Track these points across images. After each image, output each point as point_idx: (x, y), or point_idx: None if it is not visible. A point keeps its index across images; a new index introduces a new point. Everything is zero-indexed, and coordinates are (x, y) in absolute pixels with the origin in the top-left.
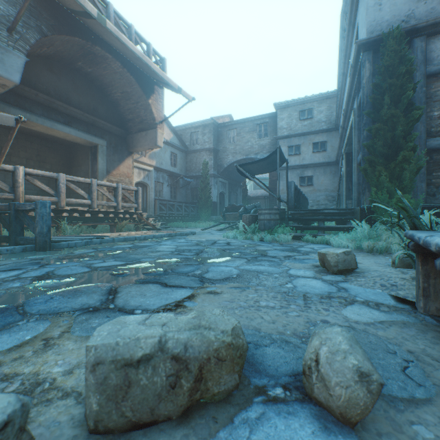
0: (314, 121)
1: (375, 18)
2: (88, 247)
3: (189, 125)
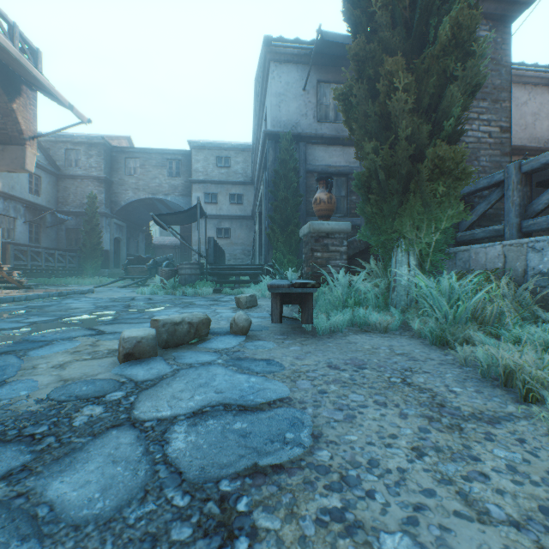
0: (232, 171)
1: (277, 116)
2: None
3: (63, 137)
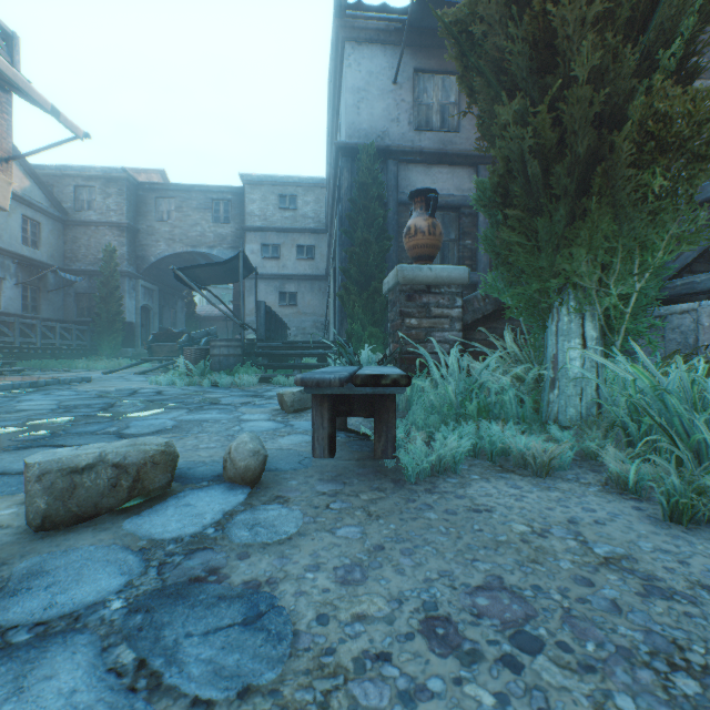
0: (299, 214)
1: (354, 122)
2: None
3: (72, 170)
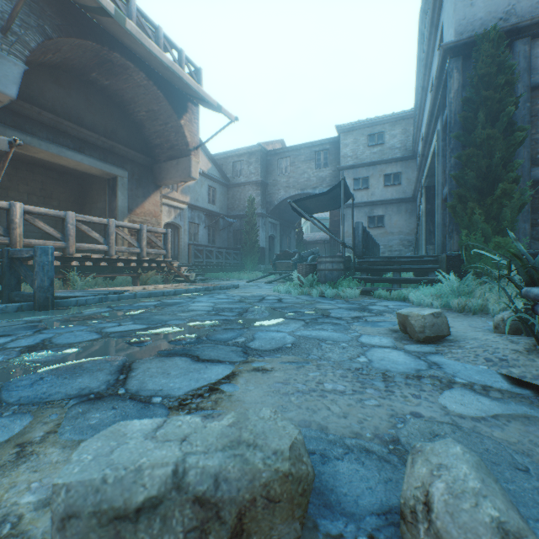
0: (386, 147)
1: (466, 16)
2: (102, 304)
3: (231, 153)
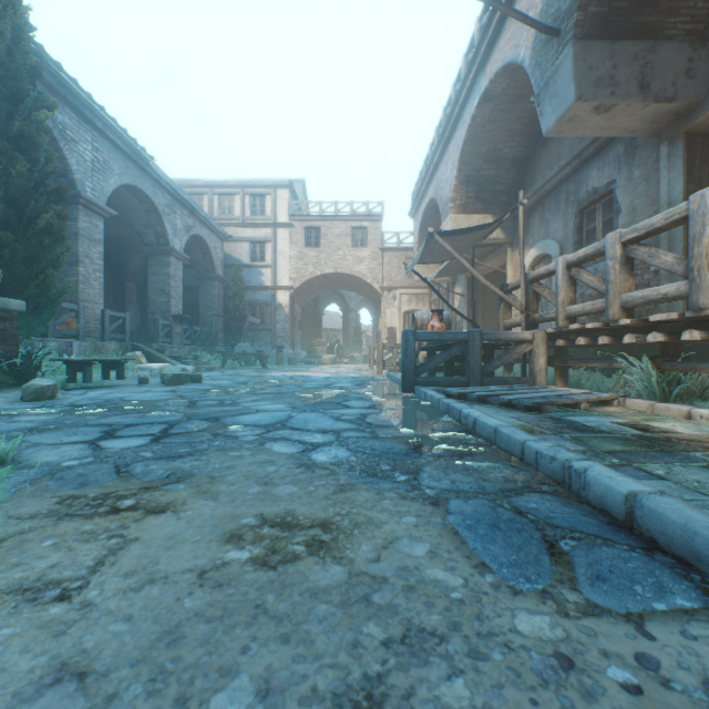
0: None
1: None
2: (404, 399)
3: None
